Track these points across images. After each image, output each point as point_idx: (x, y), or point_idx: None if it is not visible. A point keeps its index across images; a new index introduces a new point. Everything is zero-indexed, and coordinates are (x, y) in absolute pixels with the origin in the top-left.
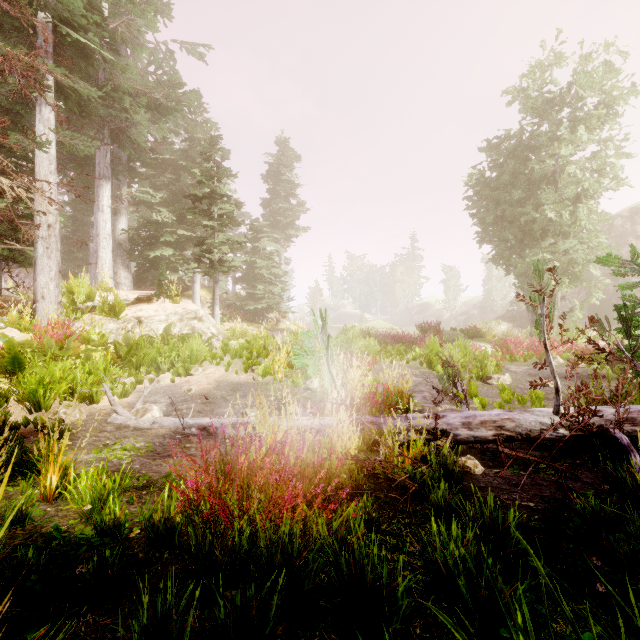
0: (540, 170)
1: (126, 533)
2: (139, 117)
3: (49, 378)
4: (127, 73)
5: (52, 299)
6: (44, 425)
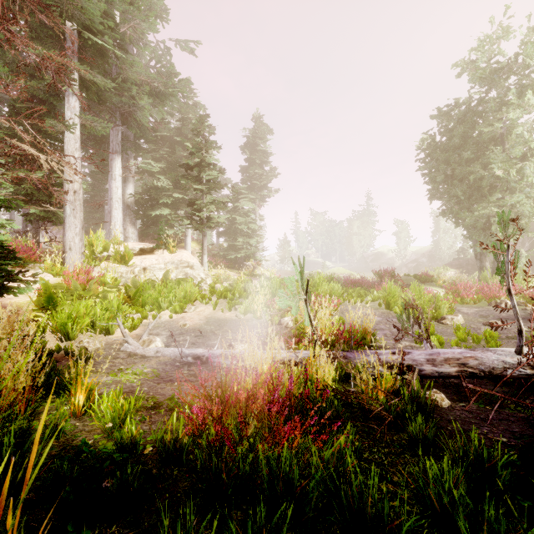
0: (488, 133)
1: (141, 449)
2: (143, 102)
3: (75, 313)
4: (134, 67)
5: (77, 250)
6: (72, 352)
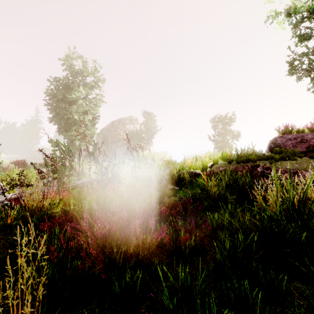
0: (71, 98)
1: None
2: None
3: None
4: None
5: None
6: None
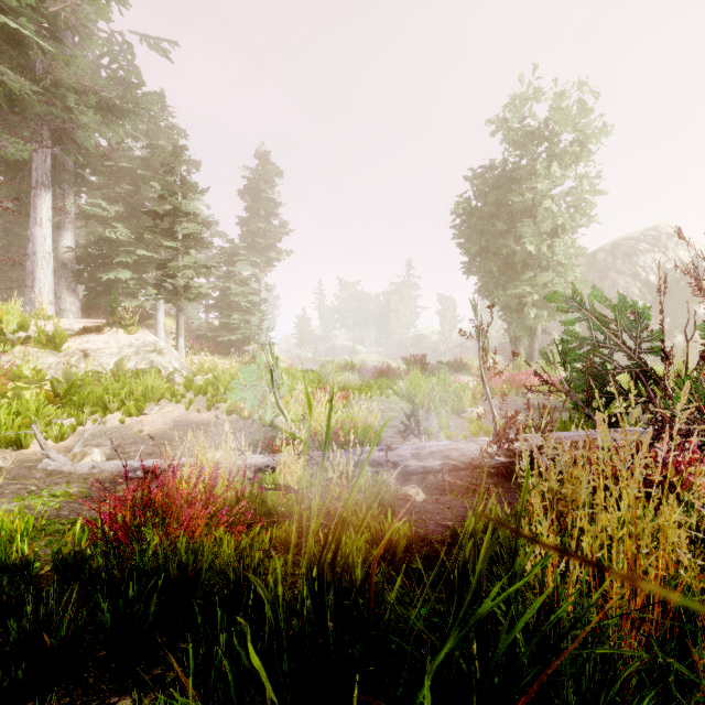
0: (520, 203)
1: (36, 571)
2: (86, 119)
3: None
4: (71, 66)
5: None
6: None
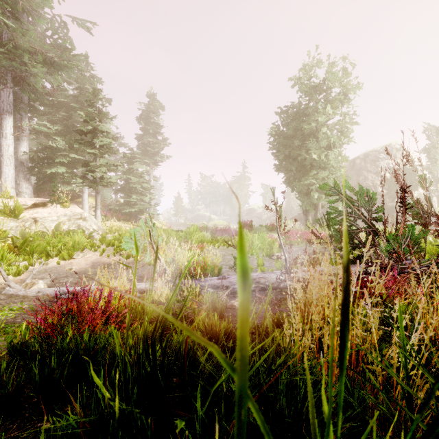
0: (308, 129)
1: None
2: (36, 70)
3: None
4: (26, 36)
5: None
6: None
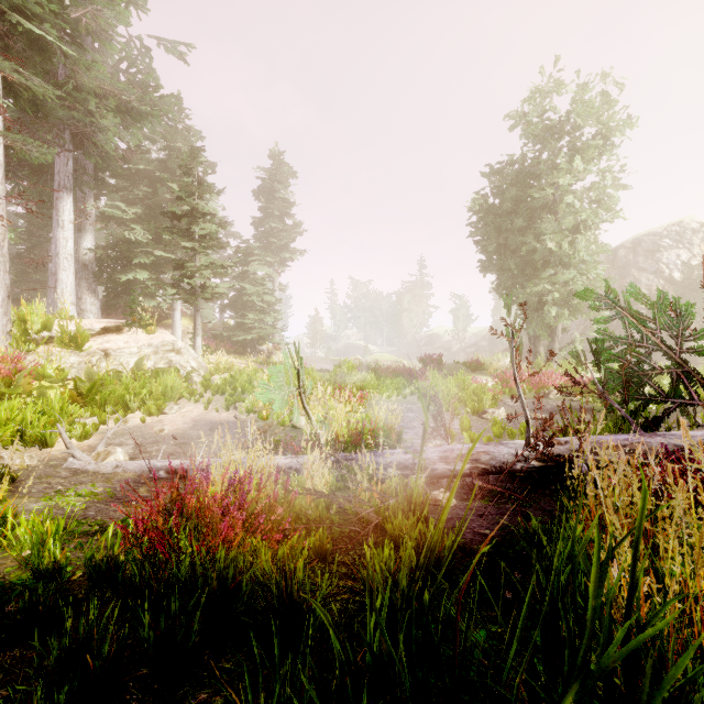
0: (540, 199)
1: (68, 577)
2: (107, 122)
3: None
4: (92, 71)
5: None
6: None
